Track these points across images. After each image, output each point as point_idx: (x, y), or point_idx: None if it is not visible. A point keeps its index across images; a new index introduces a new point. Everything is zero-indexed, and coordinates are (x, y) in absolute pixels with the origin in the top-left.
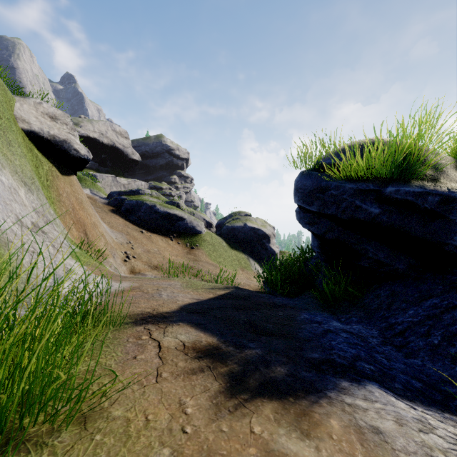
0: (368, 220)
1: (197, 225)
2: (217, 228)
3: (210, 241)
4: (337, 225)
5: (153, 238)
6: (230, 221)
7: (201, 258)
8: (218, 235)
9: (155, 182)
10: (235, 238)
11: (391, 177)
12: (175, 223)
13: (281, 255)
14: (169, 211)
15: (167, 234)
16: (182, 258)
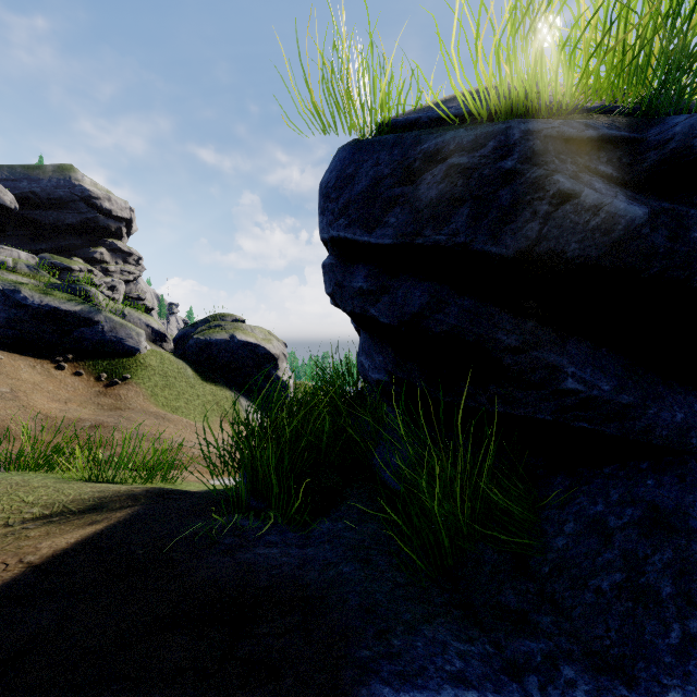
0: (593, 251)
1: (128, 335)
2: (178, 344)
3: (157, 368)
4: (456, 290)
5: (3, 364)
6: (203, 329)
7: (131, 402)
8: (177, 357)
9: (54, 256)
10: (212, 361)
11: (650, 109)
12: (72, 330)
13: (297, 390)
14: (57, 305)
15: (50, 354)
16: (82, 405)
